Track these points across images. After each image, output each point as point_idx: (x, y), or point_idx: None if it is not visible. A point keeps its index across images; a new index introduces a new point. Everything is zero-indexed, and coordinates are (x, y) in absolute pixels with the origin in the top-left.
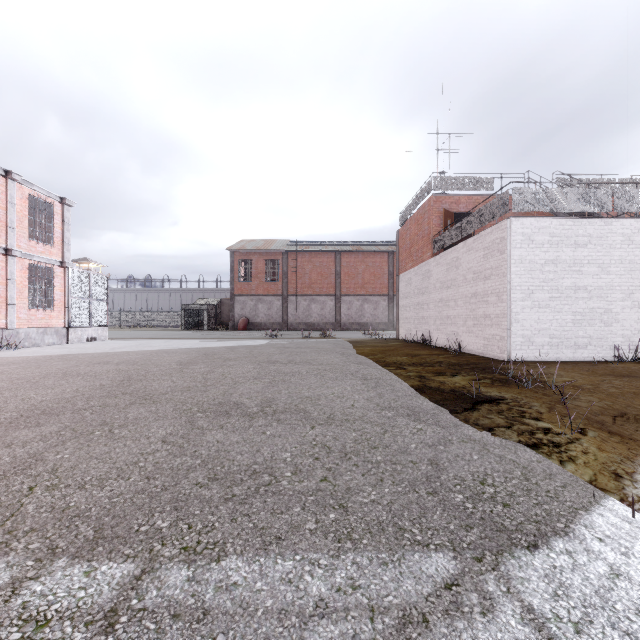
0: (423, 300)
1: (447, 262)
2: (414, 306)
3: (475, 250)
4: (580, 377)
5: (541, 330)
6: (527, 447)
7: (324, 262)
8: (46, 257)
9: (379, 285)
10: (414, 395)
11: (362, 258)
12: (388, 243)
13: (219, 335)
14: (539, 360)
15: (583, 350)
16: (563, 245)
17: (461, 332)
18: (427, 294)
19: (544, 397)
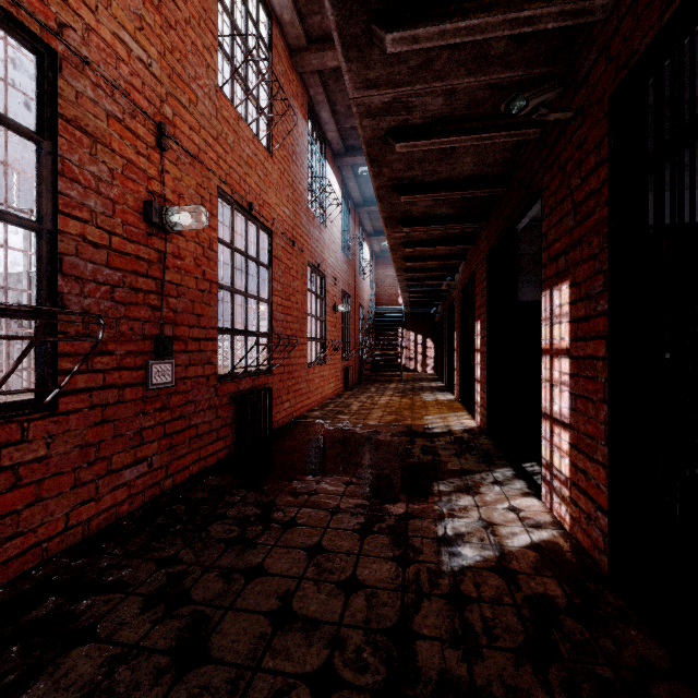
0: None
1: None
2: None
3: None
4: None
5: None
6: None
7: None
8: None
9: None
10: None
11: None
12: None
13: None
14: None
15: None
16: None
17: None
18: None
19: None
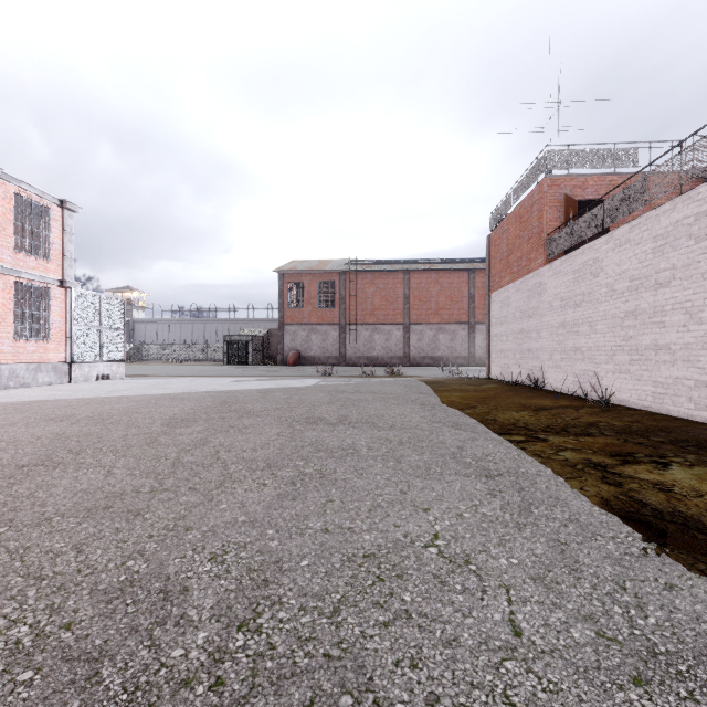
0: (530, 326)
1: (575, 268)
2: (514, 334)
3: (634, 243)
4: None
5: None
6: None
7: (389, 284)
8: (39, 274)
9: (457, 311)
10: (654, 554)
11: (436, 278)
12: (467, 260)
13: (262, 372)
14: None
15: None
16: None
17: (603, 372)
18: (537, 317)
19: None
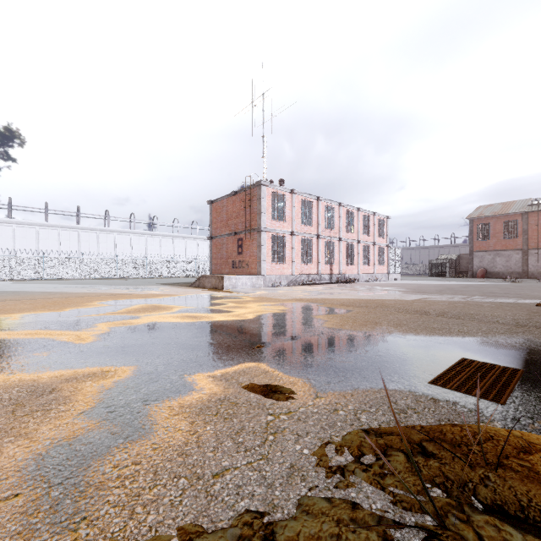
0: None
1: None
2: None
3: None
4: None
5: None
6: None
7: None
8: (382, 243)
9: None
10: None
11: None
12: None
13: (464, 280)
14: None
15: None
16: None
17: None
18: None
19: None
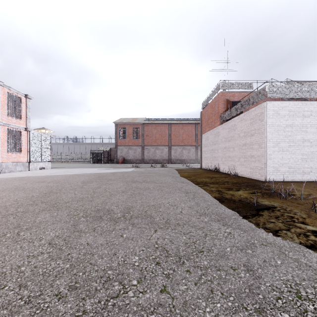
0: (215, 148)
1: (228, 127)
2: (210, 151)
3: (245, 120)
4: (313, 191)
5: (284, 164)
6: (308, 248)
7: (162, 129)
8: (17, 125)
9: (190, 140)
10: (218, 204)
11: (182, 127)
12: (195, 119)
13: (109, 166)
14: (282, 180)
15: (307, 175)
16: (296, 116)
17: (237, 165)
18: (217, 144)
19: (299, 206)
